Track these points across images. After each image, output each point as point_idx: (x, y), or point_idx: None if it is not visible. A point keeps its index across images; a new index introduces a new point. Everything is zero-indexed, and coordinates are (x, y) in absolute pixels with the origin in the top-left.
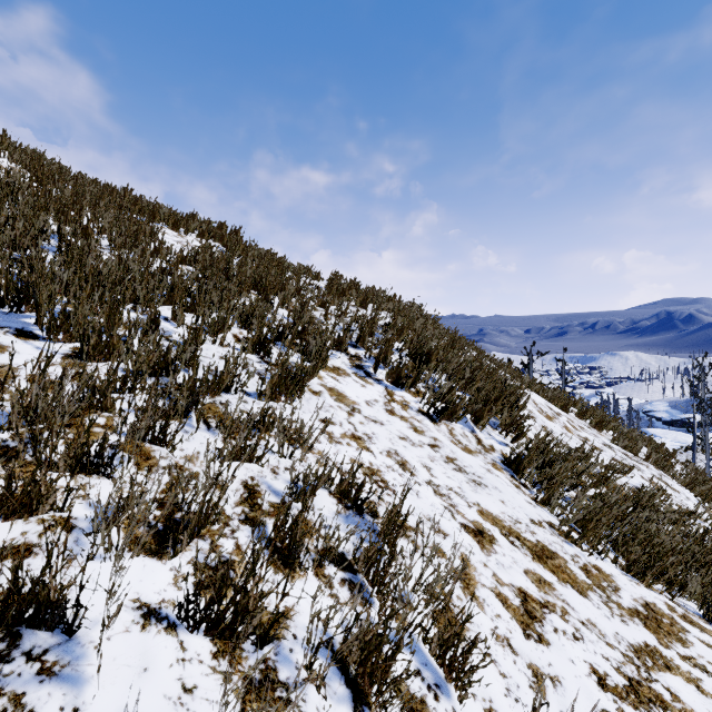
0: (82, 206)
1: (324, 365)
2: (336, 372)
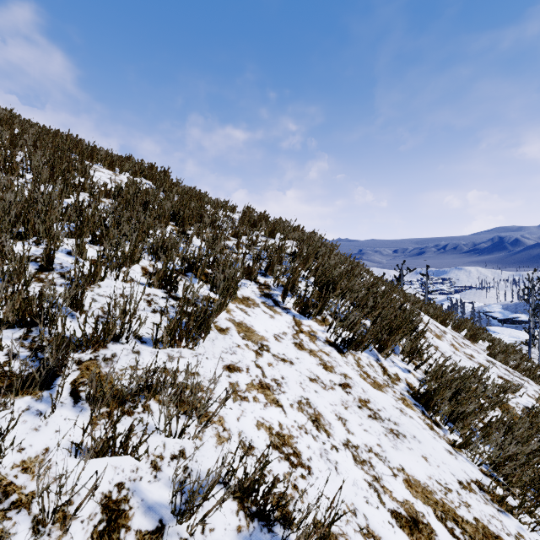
0: (16, 144)
1: (233, 297)
2: (245, 302)
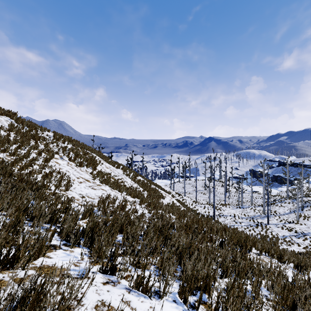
0: None
1: (53, 157)
2: (56, 158)
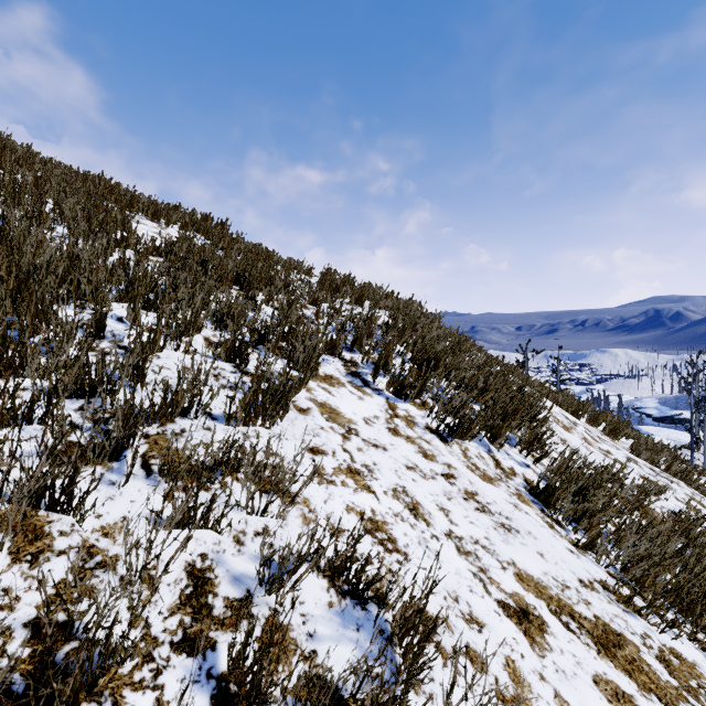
0: (42, 190)
1: (314, 374)
2: (328, 381)
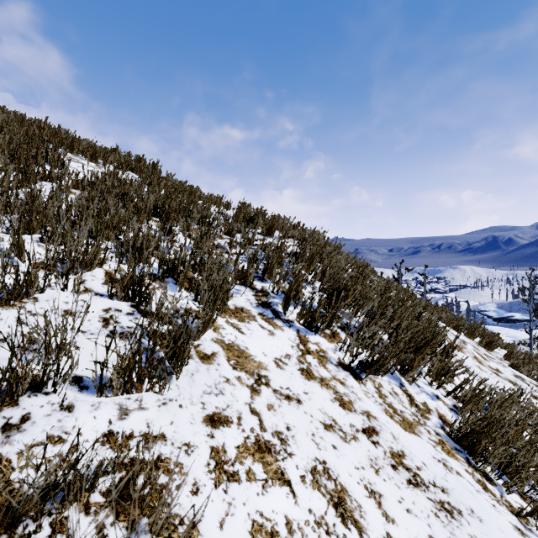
0: None
1: (222, 309)
2: (238, 315)
